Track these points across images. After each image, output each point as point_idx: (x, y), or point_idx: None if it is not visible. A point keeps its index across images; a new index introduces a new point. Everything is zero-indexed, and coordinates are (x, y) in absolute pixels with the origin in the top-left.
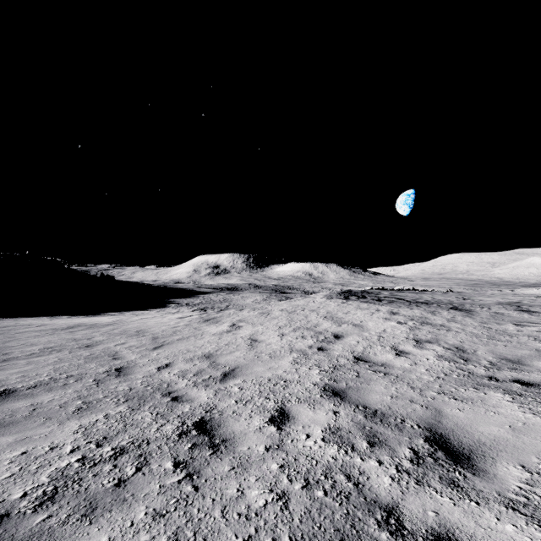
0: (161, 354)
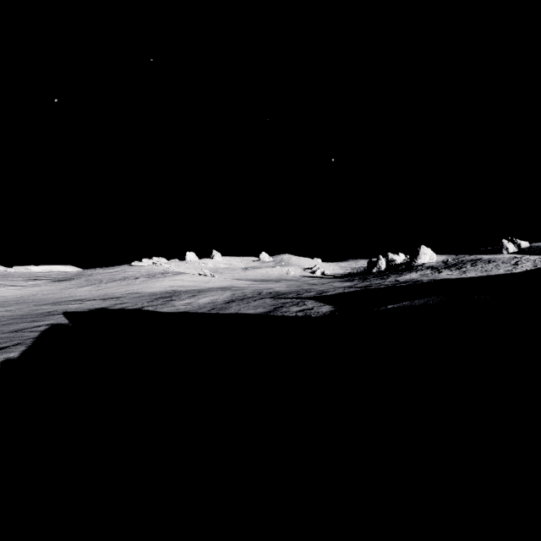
0: (18, 293)
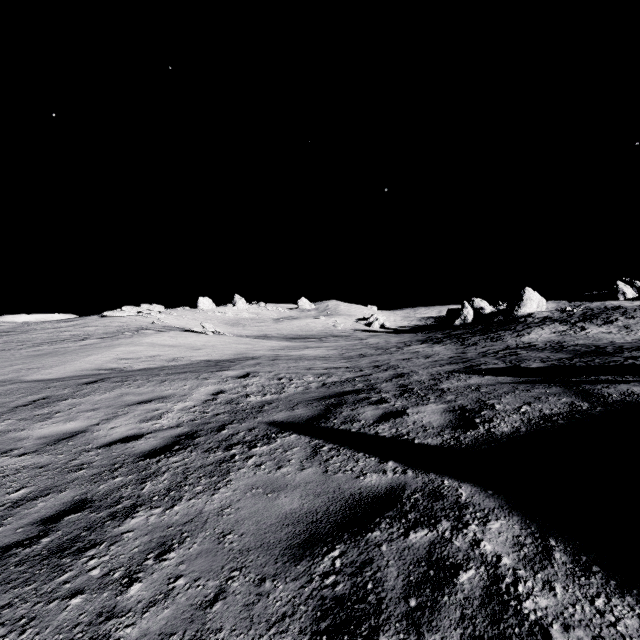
0: None
